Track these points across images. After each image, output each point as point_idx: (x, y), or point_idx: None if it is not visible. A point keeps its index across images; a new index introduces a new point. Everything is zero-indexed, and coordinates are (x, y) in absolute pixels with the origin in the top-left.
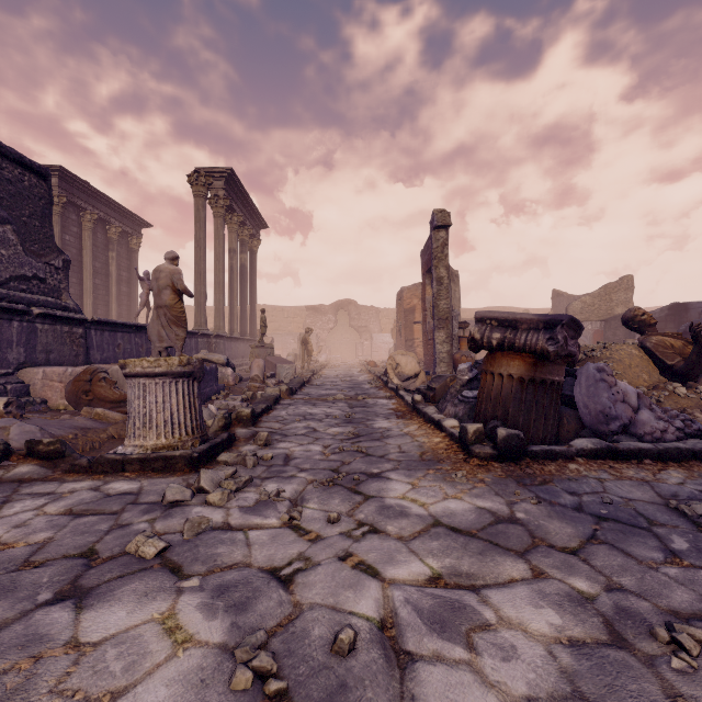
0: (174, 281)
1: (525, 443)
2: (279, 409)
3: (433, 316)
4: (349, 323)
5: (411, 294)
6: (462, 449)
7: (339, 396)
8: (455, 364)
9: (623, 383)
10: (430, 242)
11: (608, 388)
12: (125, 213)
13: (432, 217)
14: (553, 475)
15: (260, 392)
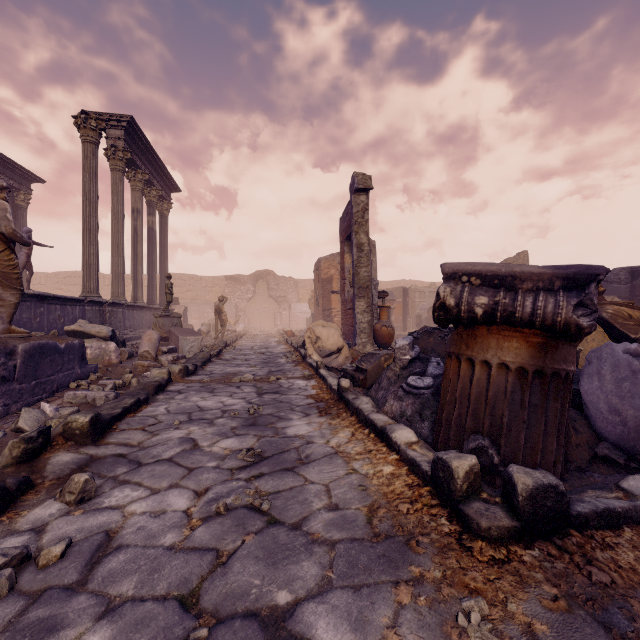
0: None
1: (568, 501)
2: (158, 402)
3: (354, 284)
4: (268, 293)
5: (329, 264)
6: (439, 499)
7: (247, 376)
8: (376, 335)
9: None
10: (349, 208)
11: None
12: (7, 163)
13: (353, 180)
14: None
15: (148, 372)
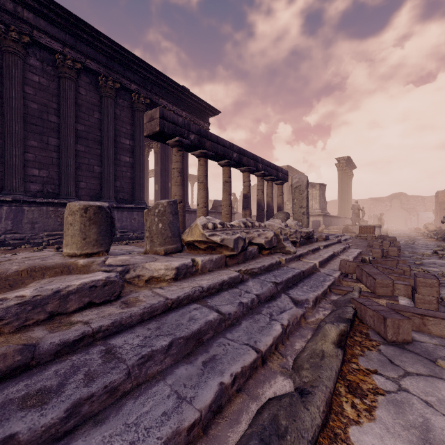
0: (358, 207)
1: None
2: None
3: None
4: (400, 206)
5: (444, 194)
6: (436, 240)
7: (404, 236)
8: None
9: None
10: None
11: None
12: (298, 172)
13: None
14: None
15: None
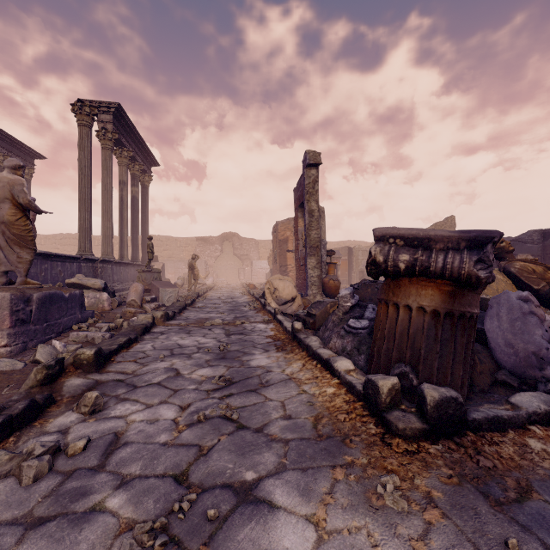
0: (15, 193)
1: (465, 410)
2: (145, 341)
3: (306, 244)
4: (233, 251)
5: (285, 227)
6: (369, 411)
7: (217, 321)
8: (324, 287)
9: (545, 315)
10: (302, 180)
11: (540, 323)
12: (14, 143)
13: (305, 156)
14: (521, 468)
15: (135, 317)
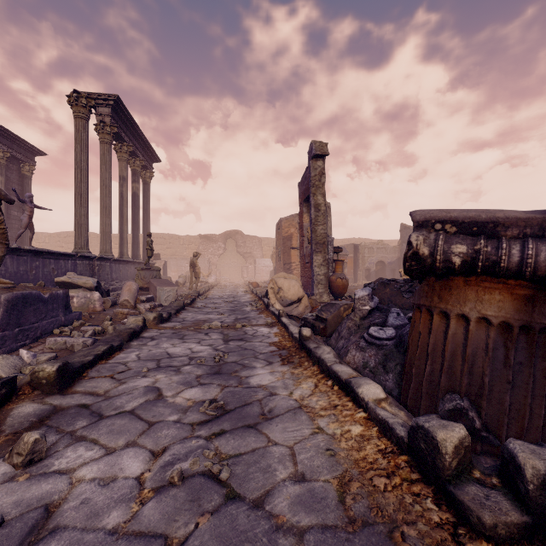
0: None
1: None
2: (131, 348)
3: (311, 240)
4: (236, 249)
5: (289, 224)
6: (420, 473)
7: (215, 324)
8: (331, 286)
9: None
10: (308, 173)
11: None
12: (15, 139)
13: (311, 147)
14: None
15: (126, 319)
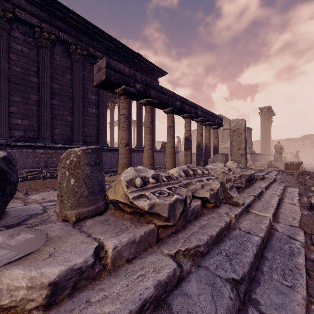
0: (280, 147)
1: None
2: None
3: None
4: (311, 145)
5: None
6: None
7: None
8: None
9: None
10: None
11: None
12: (228, 120)
13: None
14: None
15: None
